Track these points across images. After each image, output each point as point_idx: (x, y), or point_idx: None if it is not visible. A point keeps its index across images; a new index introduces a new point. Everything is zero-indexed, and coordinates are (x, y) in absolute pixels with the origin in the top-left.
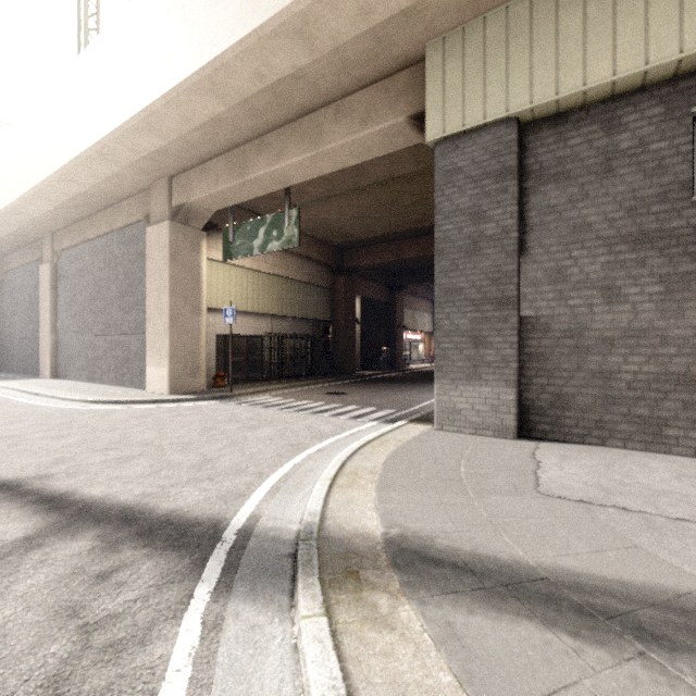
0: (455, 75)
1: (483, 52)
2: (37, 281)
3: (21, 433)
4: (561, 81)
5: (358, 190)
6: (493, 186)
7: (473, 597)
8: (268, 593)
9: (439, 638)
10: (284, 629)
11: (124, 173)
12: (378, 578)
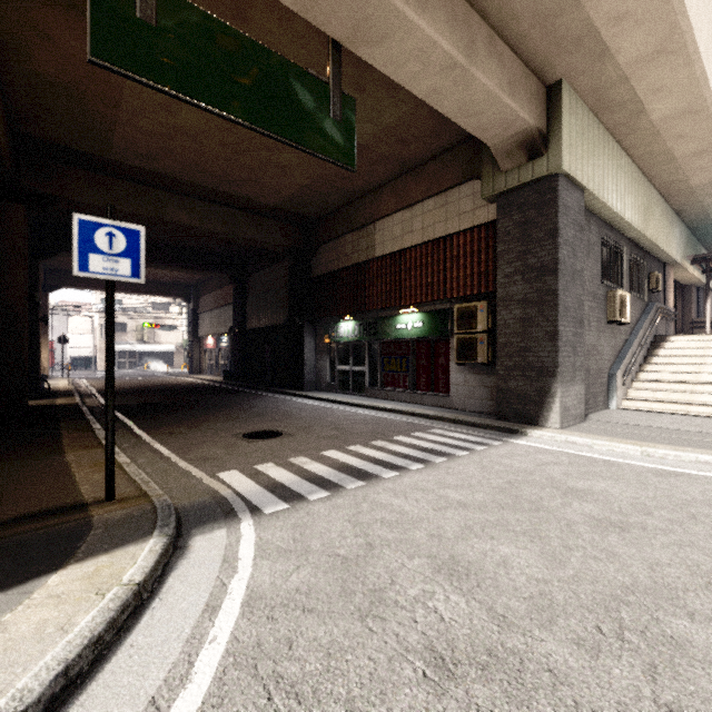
0: (573, 129)
1: (581, 129)
2: None
3: None
4: (599, 188)
5: None
6: (578, 234)
7: None
8: None
9: None
10: None
11: None
12: None
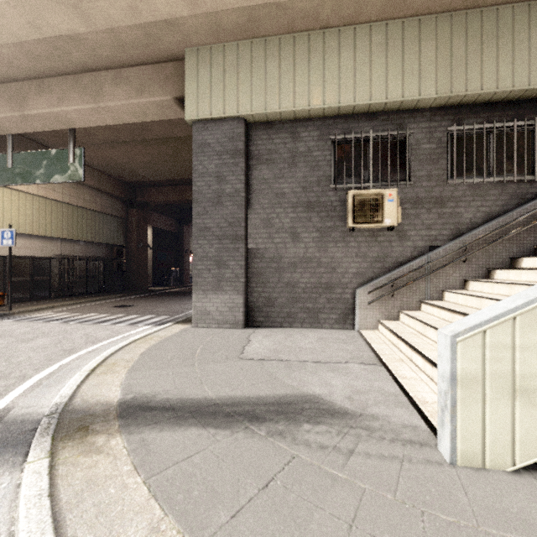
0: (205, 78)
1: (223, 69)
2: None
3: None
4: (268, 102)
5: (144, 142)
6: (230, 160)
7: (167, 423)
8: (4, 458)
9: (133, 449)
10: (12, 477)
11: None
12: (104, 426)
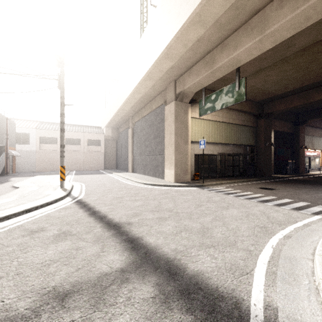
0: None
1: None
2: (127, 135)
3: (122, 196)
4: None
5: (283, 60)
6: None
7: None
8: None
9: None
10: None
11: (156, 83)
12: None
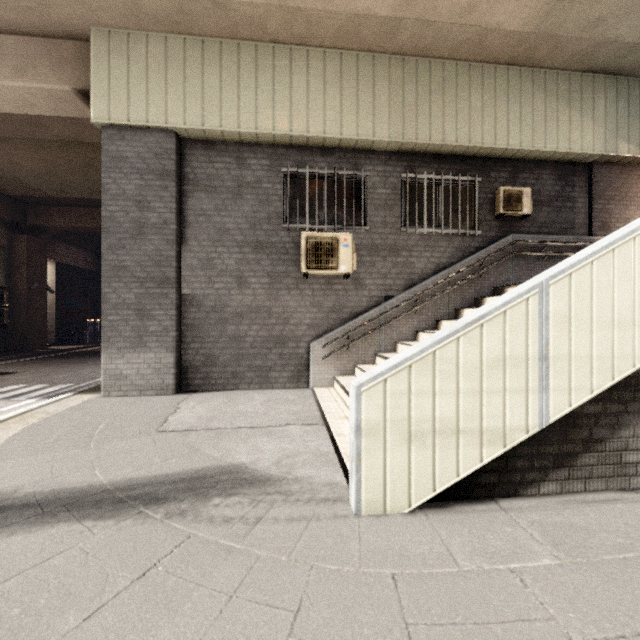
0: (121, 71)
1: (146, 64)
2: None
3: None
4: (206, 117)
5: (35, 142)
6: (156, 182)
7: (24, 523)
8: None
9: None
10: None
11: None
12: None
